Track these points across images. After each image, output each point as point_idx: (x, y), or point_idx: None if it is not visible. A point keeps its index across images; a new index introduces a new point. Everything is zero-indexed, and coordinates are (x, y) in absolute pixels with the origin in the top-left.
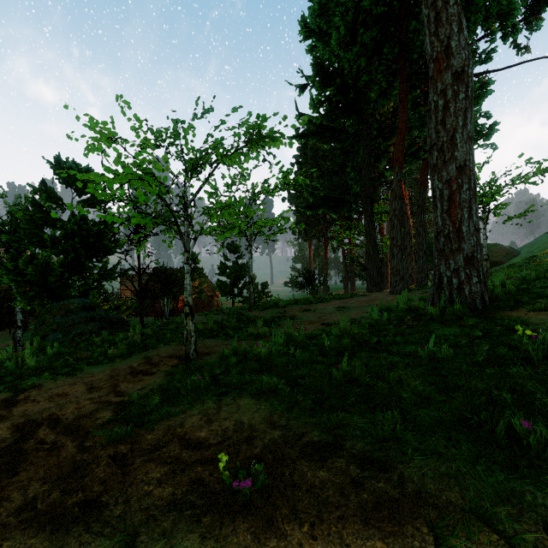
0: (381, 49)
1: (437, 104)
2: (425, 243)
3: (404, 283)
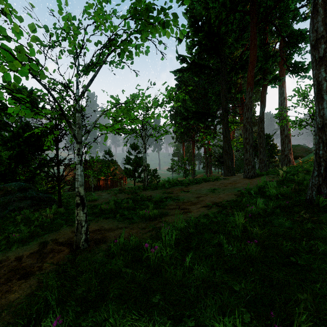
0: (235, 9)
1: None
2: (264, 143)
3: (254, 170)
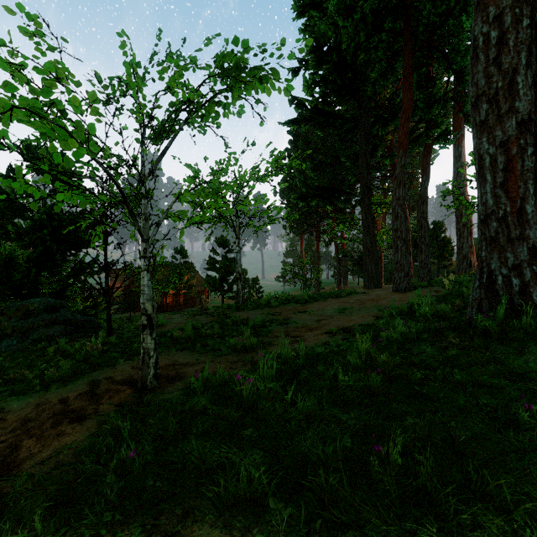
0: (380, 26)
1: (489, 36)
2: (427, 236)
3: (409, 280)
